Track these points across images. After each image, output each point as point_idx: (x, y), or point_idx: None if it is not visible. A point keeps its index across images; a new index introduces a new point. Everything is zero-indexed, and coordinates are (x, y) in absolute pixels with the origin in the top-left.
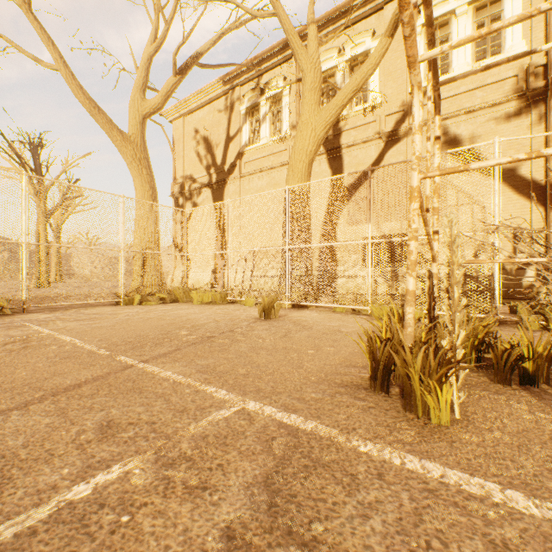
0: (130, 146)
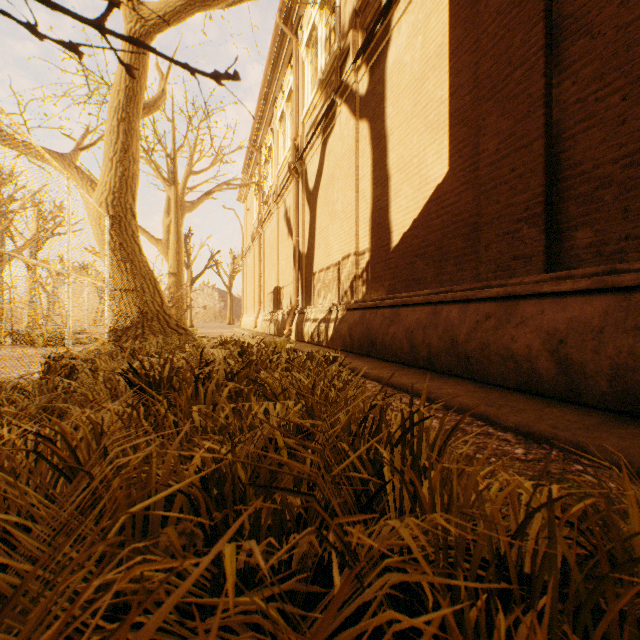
0: (162, 246)
